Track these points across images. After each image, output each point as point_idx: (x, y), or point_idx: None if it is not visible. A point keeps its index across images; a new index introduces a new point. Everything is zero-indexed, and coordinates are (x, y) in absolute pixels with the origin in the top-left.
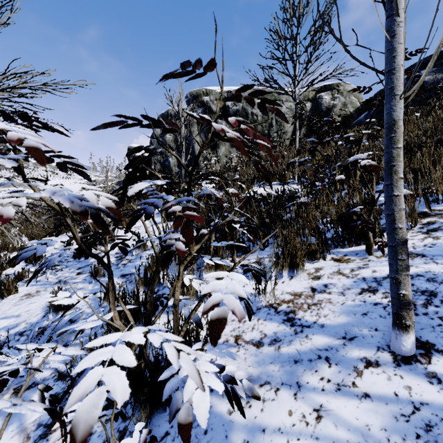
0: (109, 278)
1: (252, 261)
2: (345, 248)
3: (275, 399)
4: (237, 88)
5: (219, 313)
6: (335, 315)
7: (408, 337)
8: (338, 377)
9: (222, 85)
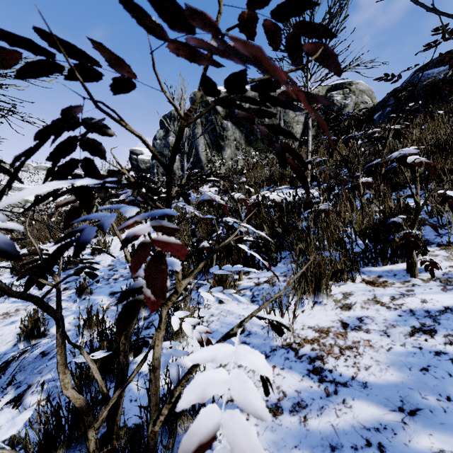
0: (57, 326)
1: (262, 280)
2: (377, 267)
3: None
4: None
5: None
6: (381, 369)
7: None
8: None
9: None
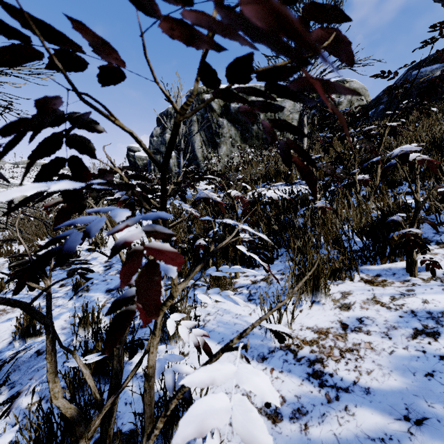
0: (46, 333)
1: (259, 278)
2: (376, 265)
3: None
4: None
5: None
6: (383, 373)
7: None
8: None
9: None
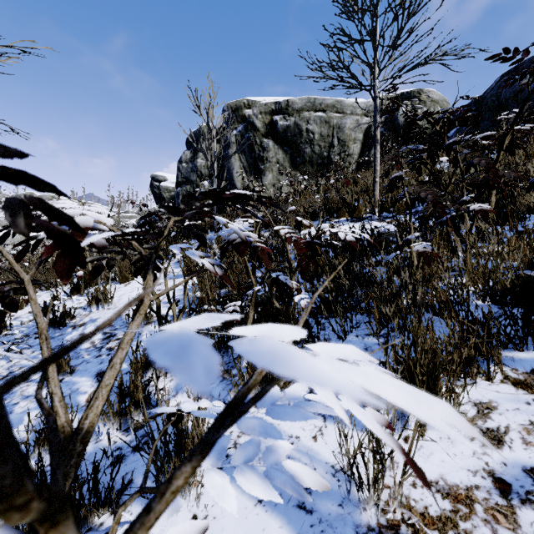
0: None
1: None
2: (524, 351)
3: None
4: None
5: None
6: None
7: None
8: None
9: None
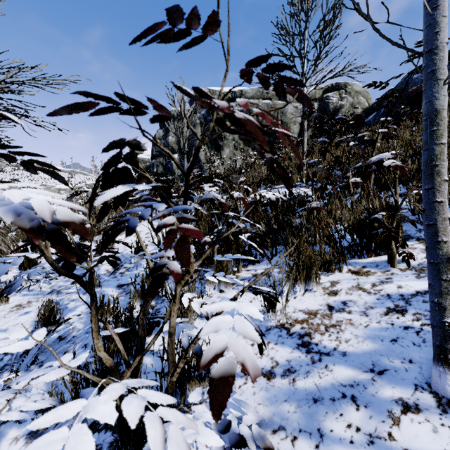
0: (92, 301)
1: (259, 272)
2: (362, 259)
3: None
4: (248, 61)
5: (223, 367)
6: (358, 341)
7: None
8: (370, 425)
9: (228, 57)
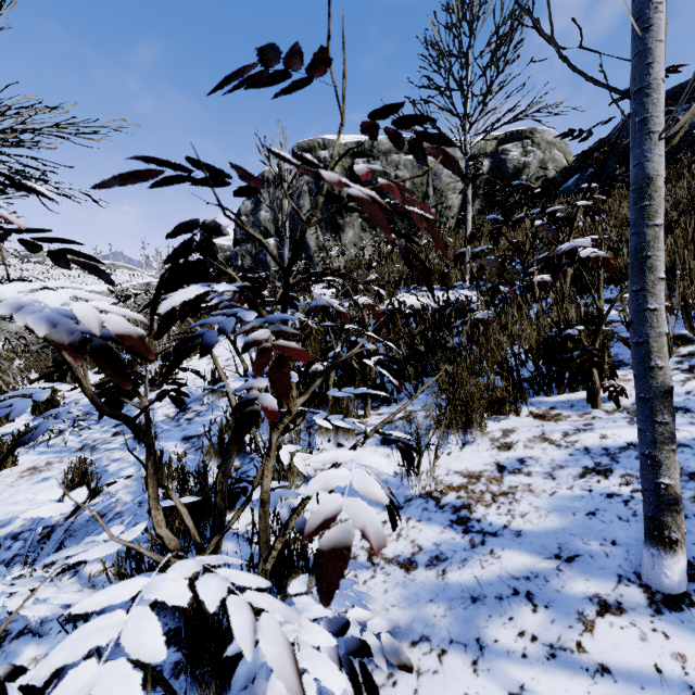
0: (148, 454)
1: (397, 416)
2: (551, 396)
3: (438, 670)
4: (371, 111)
5: (336, 536)
6: (540, 515)
7: (674, 561)
8: (551, 632)
9: (343, 105)
